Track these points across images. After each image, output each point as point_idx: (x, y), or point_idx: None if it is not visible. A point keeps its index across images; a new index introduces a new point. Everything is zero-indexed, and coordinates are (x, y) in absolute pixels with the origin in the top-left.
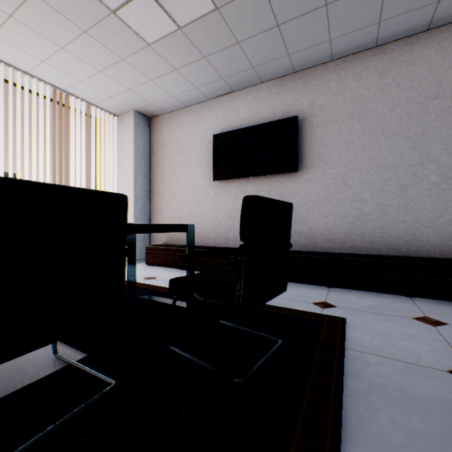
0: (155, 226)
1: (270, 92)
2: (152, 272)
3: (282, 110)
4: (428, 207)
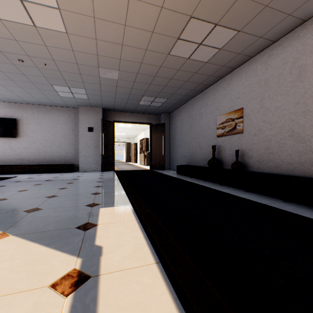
0: None
1: (5, 106)
2: None
3: (11, 114)
4: (57, 151)
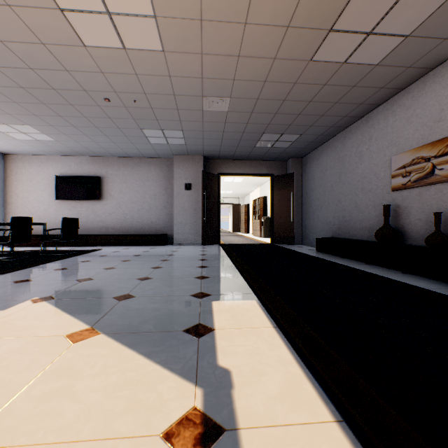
0: (33, 223)
1: (89, 162)
2: (15, 248)
3: (94, 171)
4: (146, 217)
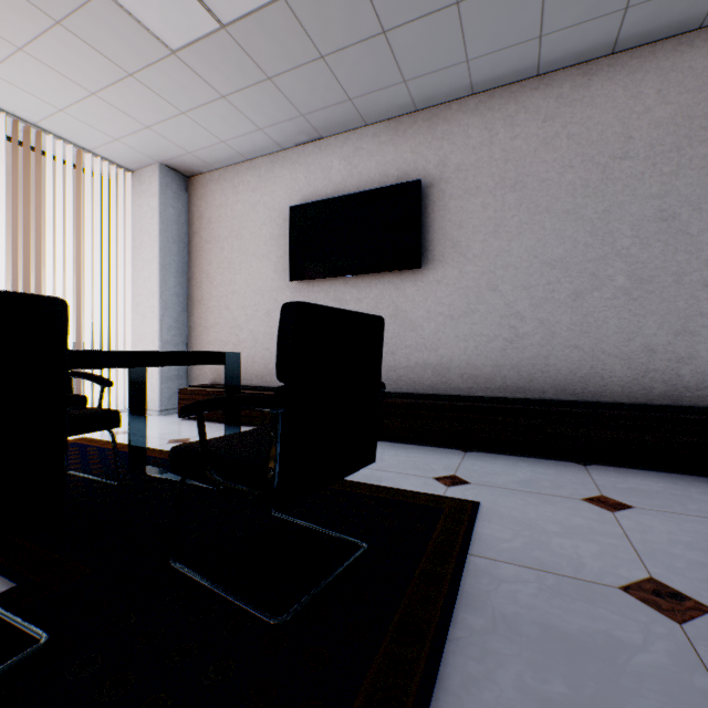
0: (161, 355)
1: (380, 141)
2: (186, 431)
3: (398, 170)
4: (613, 325)
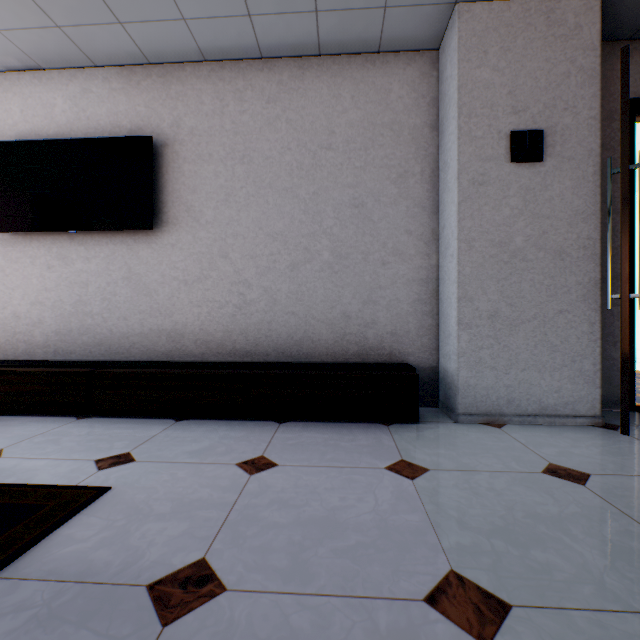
0: None
1: (111, 88)
2: None
3: (132, 123)
4: (321, 294)
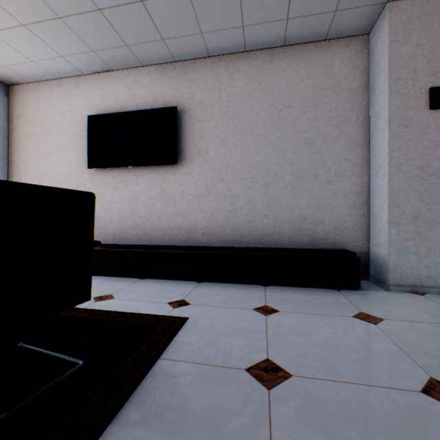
0: None
1: (152, 78)
2: None
3: (164, 99)
4: (285, 203)
